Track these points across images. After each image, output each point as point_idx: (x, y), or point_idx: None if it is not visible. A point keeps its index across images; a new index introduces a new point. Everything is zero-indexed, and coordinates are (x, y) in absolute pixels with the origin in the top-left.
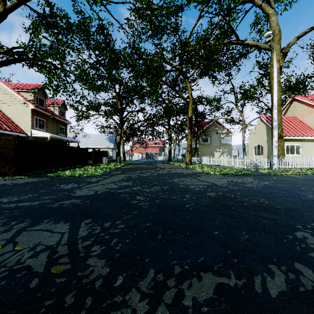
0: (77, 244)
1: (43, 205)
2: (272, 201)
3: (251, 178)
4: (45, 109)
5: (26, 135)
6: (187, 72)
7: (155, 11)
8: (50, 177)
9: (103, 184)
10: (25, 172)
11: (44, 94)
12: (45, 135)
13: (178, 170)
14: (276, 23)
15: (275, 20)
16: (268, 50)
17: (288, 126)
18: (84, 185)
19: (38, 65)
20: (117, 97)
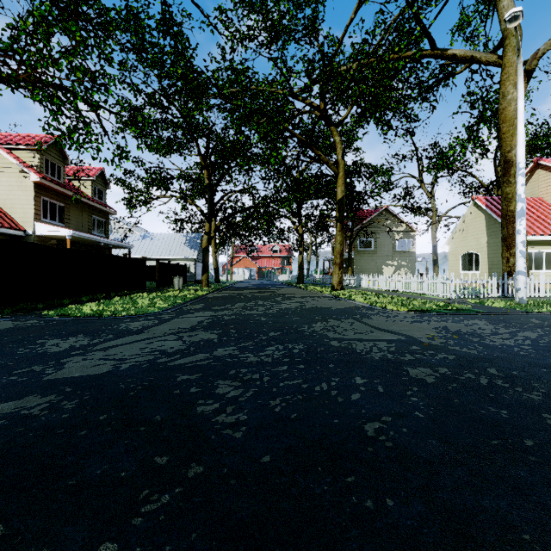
0: None
1: None
2: None
3: (484, 321)
4: (63, 184)
5: (25, 232)
6: (336, 112)
7: None
8: (46, 318)
9: (151, 337)
10: None
11: (62, 156)
12: (61, 232)
13: (319, 303)
14: None
15: (511, 5)
16: (495, 65)
17: (528, 216)
18: (102, 342)
19: (28, 84)
20: (203, 164)
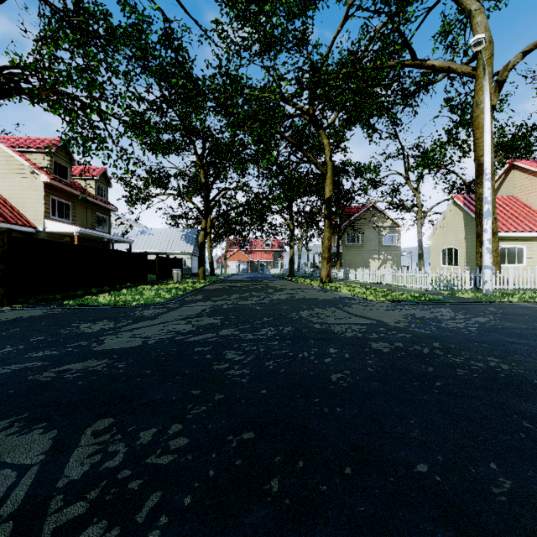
0: (44, 515)
1: (21, 374)
2: (515, 364)
3: (448, 309)
4: (70, 184)
5: (35, 229)
6: (324, 118)
7: (266, 4)
8: (68, 307)
9: (165, 322)
10: (24, 297)
11: (69, 158)
12: (69, 229)
13: (308, 294)
14: (485, 27)
15: (484, 21)
16: (470, 76)
17: (503, 213)
18: (126, 325)
19: (49, 100)
20: (200, 164)
